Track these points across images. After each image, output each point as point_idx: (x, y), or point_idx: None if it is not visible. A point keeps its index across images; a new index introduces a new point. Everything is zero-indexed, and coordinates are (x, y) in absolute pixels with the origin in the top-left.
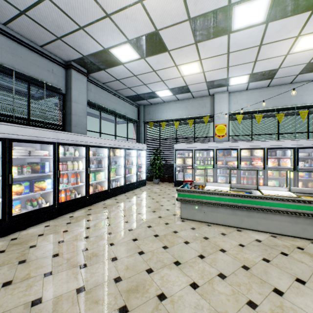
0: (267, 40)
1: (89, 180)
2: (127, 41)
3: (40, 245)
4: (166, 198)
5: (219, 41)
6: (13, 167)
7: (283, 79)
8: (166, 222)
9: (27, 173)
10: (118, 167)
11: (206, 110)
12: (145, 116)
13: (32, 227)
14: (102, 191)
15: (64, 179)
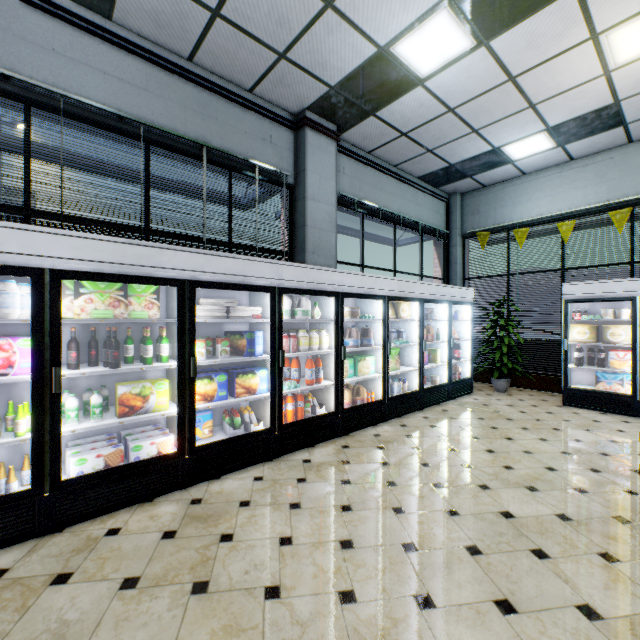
0: None
1: (343, 376)
2: (444, 0)
3: (241, 538)
4: (553, 442)
5: None
6: (198, 341)
7: None
8: (600, 550)
9: (222, 355)
10: (405, 344)
11: None
12: (466, 220)
13: (231, 474)
14: (371, 404)
15: (291, 369)
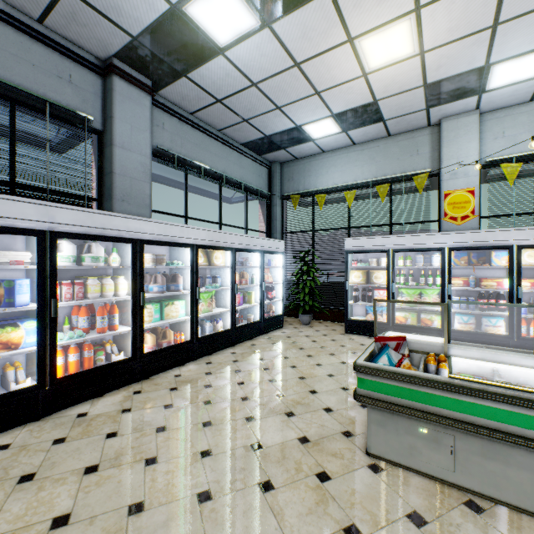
0: None
1: (143, 321)
2: None
3: None
4: (325, 366)
5: None
6: None
7: None
8: (320, 470)
9: None
10: (217, 289)
11: (420, 161)
12: (284, 185)
13: None
14: (178, 345)
15: (79, 318)
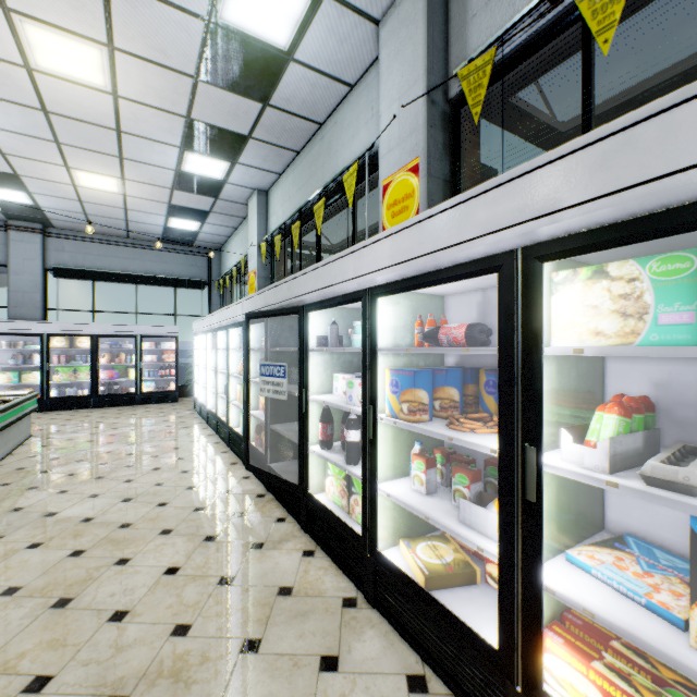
0: (28, 100)
1: None
2: None
3: None
4: (82, 422)
5: (8, 138)
6: None
7: (274, 125)
8: None
9: None
10: (75, 364)
11: None
12: (221, 270)
13: None
14: None
15: None
